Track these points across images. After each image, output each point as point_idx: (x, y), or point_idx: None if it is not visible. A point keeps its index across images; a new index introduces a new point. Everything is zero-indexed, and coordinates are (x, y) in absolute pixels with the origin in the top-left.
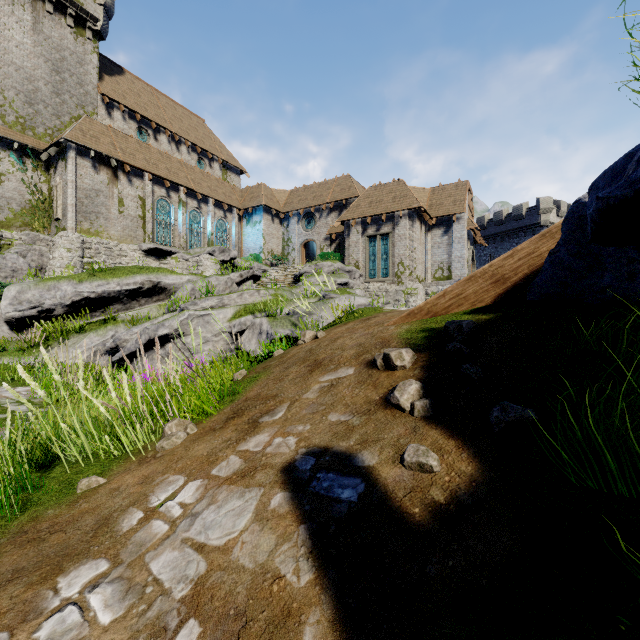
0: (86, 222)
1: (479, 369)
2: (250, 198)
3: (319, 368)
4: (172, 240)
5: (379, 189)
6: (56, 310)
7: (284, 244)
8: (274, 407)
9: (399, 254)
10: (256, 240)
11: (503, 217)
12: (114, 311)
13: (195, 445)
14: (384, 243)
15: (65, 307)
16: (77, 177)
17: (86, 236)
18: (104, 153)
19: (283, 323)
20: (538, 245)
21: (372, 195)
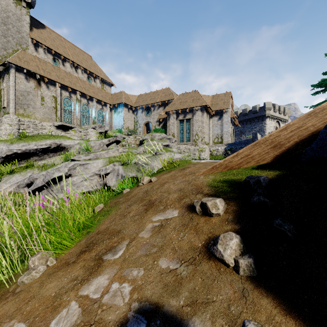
0: (21, 109)
1: (291, 225)
2: (116, 99)
3: (152, 208)
4: (72, 120)
5: (185, 95)
6: None
7: (135, 124)
8: (116, 244)
9: (196, 130)
10: (119, 121)
11: (247, 112)
12: (33, 160)
13: (48, 281)
14: (188, 124)
15: (2, 158)
16: (16, 84)
17: (21, 117)
18: (32, 71)
19: (131, 169)
20: (305, 121)
21: (181, 98)
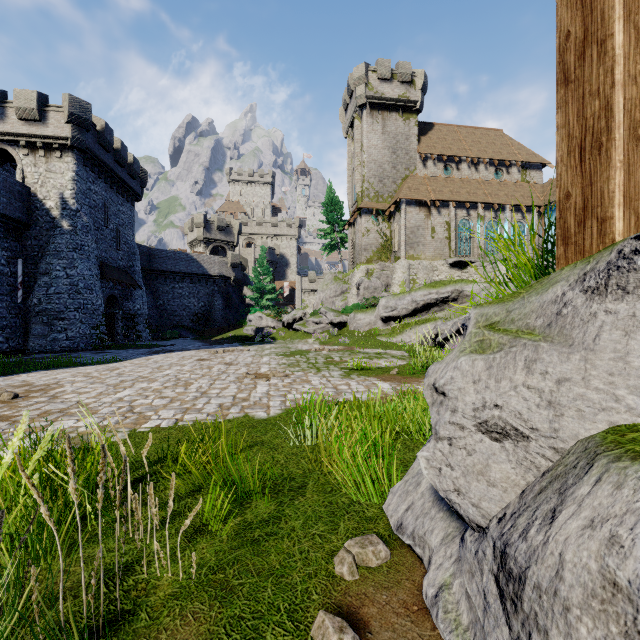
0: (411, 250)
1: None
2: (552, 192)
3: None
4: (471, 251)
5: None
6: (403, 312)
7: None
8: None
9: None
10: None
11: None
12: (433, 312)
13: None
14: None
15: (407, 310)
16: (406, 221)
17: (411, 260)
18: (422, 198)
19: None
20: None
21: None
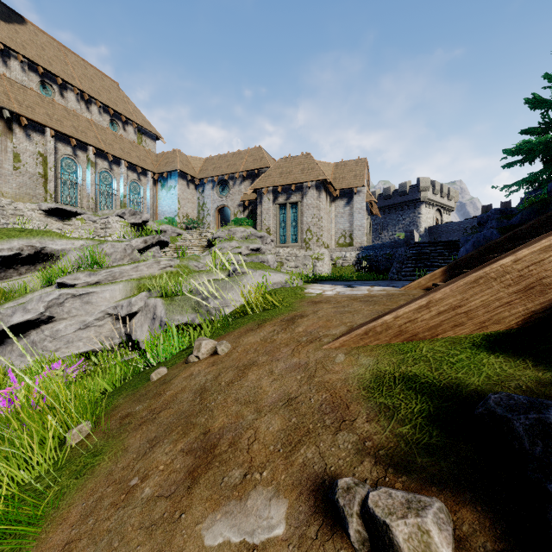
0: None
1: None
2: (165, 163)
3: (209, 471)
4: (79, 200)
5: (289, 161)
6: None
7: (199, 209)
8: None
9: (307, 222)
10: (171, 204)
11: (391, 192)
12: None
13: None
14: (293, 211)
15: None
16: None
17: None
18: None
19: (182, 307)
20: None
21: (282, 166)
